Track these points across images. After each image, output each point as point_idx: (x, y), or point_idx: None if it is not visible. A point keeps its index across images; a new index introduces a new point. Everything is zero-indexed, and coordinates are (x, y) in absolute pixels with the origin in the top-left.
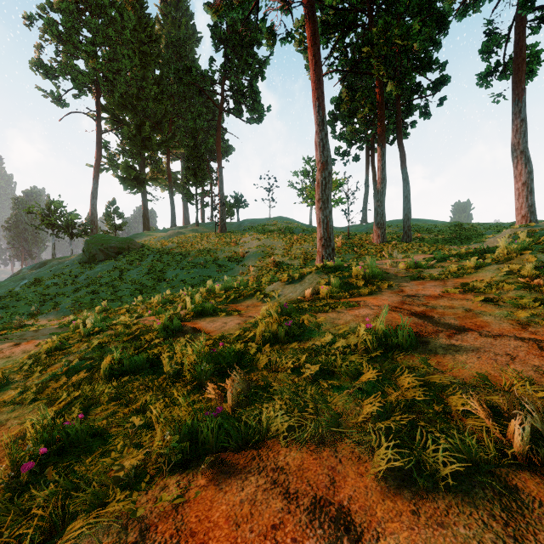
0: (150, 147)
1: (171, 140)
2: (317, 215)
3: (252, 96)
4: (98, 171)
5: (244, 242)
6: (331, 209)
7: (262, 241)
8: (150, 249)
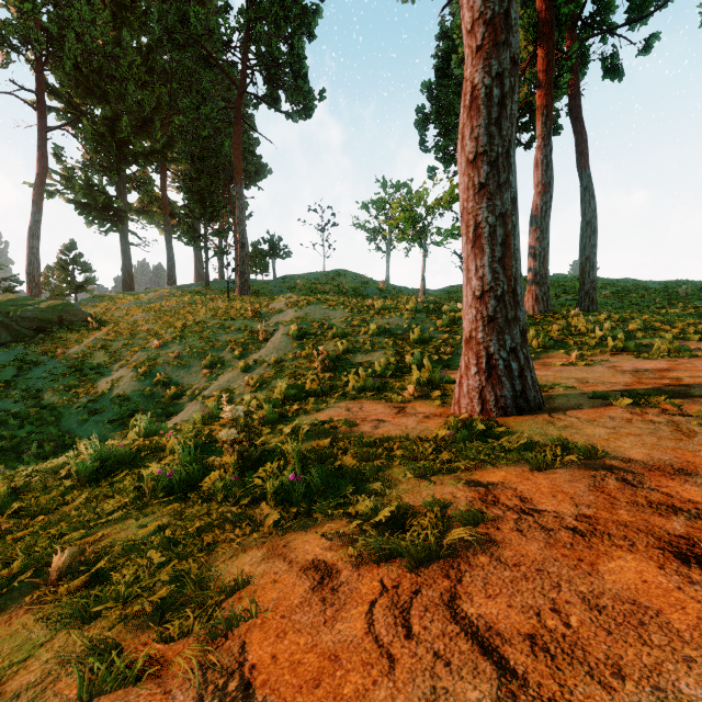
0: (133, 159)
1: (167, 149)
2: (467, 213)
3: (294, 65)
4: (40, 193)
5: (271, 311)
6: (515, 193)
7: (304, 309)
8: (101, 322)
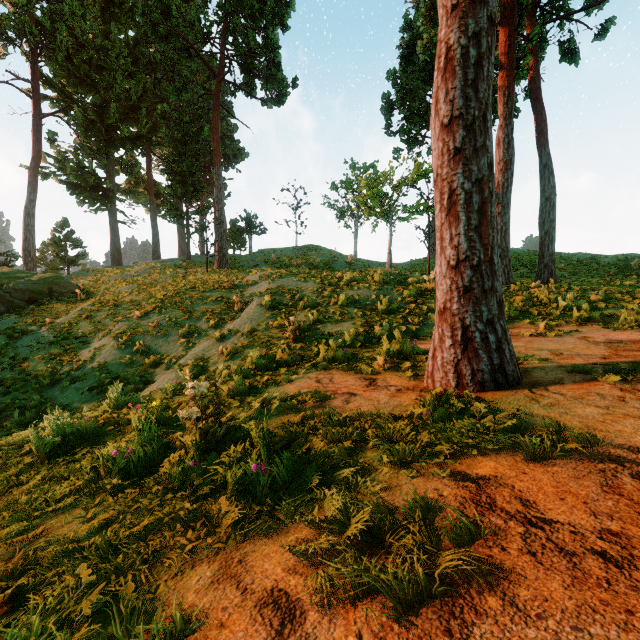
0: (120, 143)
1: (152, 134)
2: (442, 180)
3: (268, 54)
4: (35, 174)
5: (247, 283)
6: (491, 158)
7: (277, 281)
8: (88, 294)
